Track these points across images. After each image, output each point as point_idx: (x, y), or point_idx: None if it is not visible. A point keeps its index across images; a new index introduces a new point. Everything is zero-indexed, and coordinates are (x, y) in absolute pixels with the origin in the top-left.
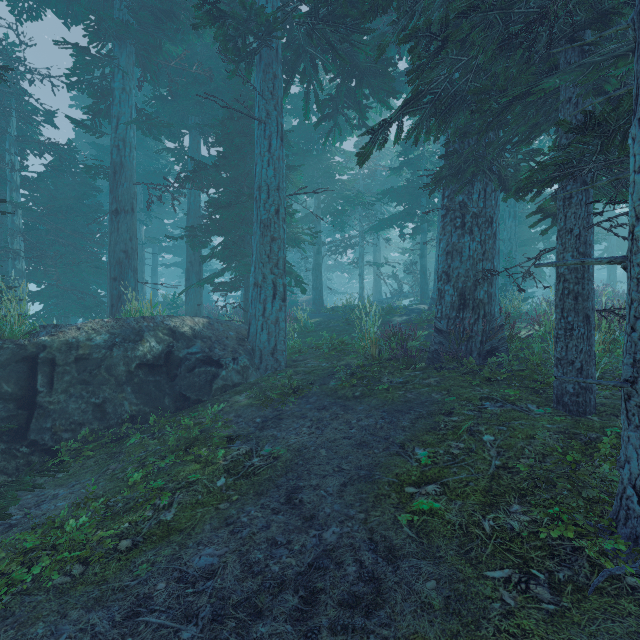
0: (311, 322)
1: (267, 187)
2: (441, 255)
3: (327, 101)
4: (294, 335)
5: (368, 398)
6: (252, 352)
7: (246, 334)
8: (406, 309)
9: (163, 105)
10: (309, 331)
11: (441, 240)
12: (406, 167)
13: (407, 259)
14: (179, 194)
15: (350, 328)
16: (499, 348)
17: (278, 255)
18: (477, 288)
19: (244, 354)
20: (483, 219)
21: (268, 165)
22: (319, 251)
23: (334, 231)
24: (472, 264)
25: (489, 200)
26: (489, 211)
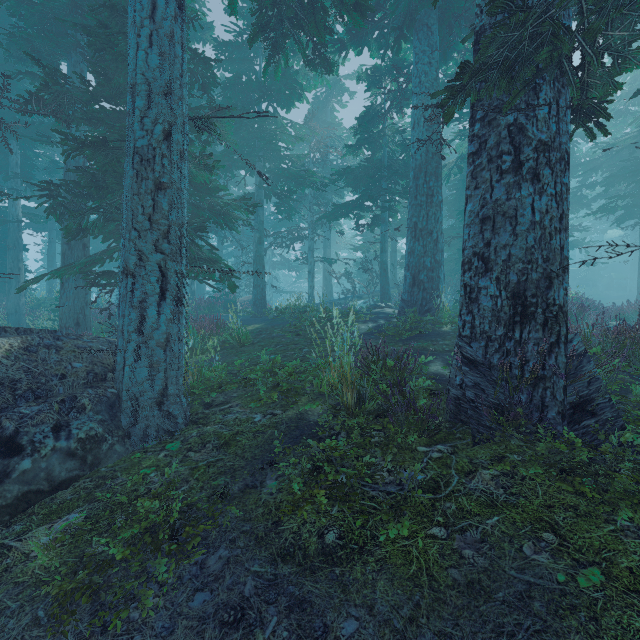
0: (249, 330)
1: (147, 86)
2: (469, 224)
3: (267, 2)
4: (222, 350)
5: (362, 564)
6: (117, 401)
7: (113, 364)
8: (369, 313)
9: (21, 7)
10: (243, 344)
11: (469, 197)
12: (364, 146)
13: (357, 258)
14: (52, 145)
15: (301, 340)
16: (594, 399)
17: (170, 217)
18: (553, 283)
19: (92, 411)
20: (557, 154)
21: (150, 44)
22: (261, 240)
23: (280, 220)
24: (540, 238)
25: (564, 122)
26: (565, 141)
